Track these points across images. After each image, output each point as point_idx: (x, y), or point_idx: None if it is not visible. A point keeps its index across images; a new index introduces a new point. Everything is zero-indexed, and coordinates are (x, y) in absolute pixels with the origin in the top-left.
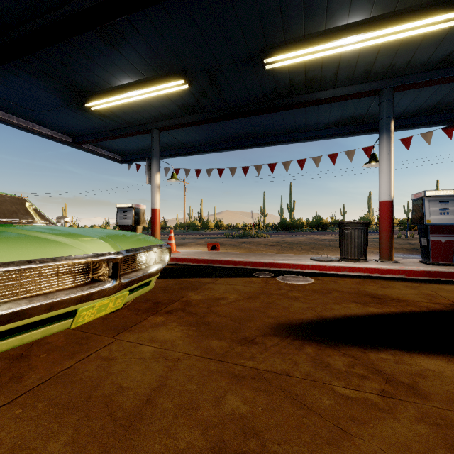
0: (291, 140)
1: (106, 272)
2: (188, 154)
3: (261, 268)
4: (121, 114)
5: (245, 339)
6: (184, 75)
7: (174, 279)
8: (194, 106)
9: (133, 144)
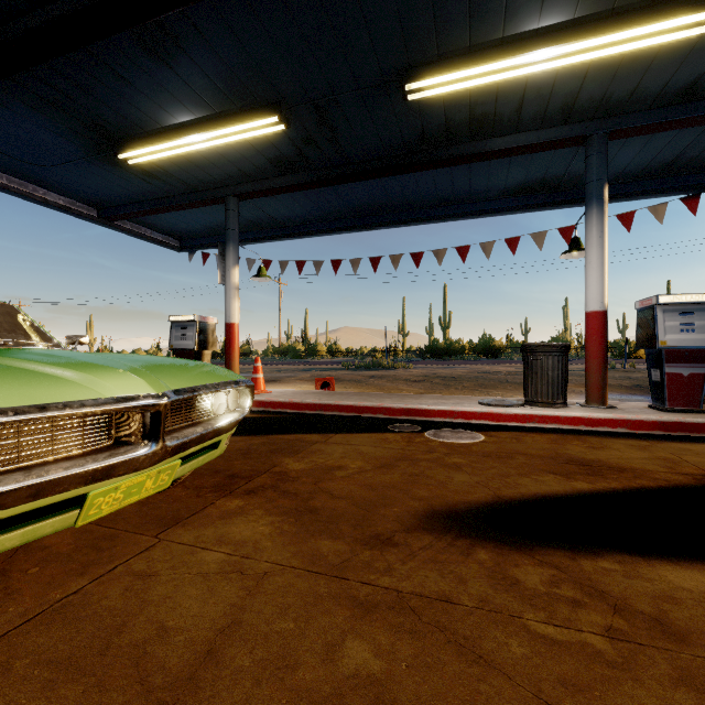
0: (446, 215)
1: (140, 428)
2: (284, 237)
3: (400, 417)
4: (177, 172)
5: (377, 537)
6: (277, 109)
7: (262, 435)
8: (293, 160)
9: (196, 221)
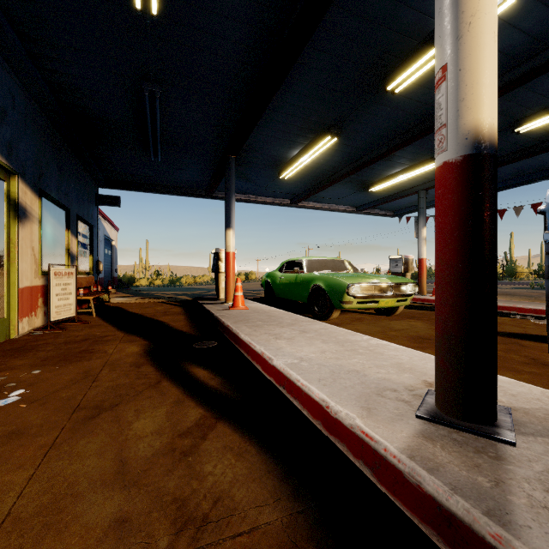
0: None
1: (388, 289)
2: None
3: (528, 314)
4: (393, 187)
5: None
6: None
7: (431, 311)
8: None
9: (403, 201)
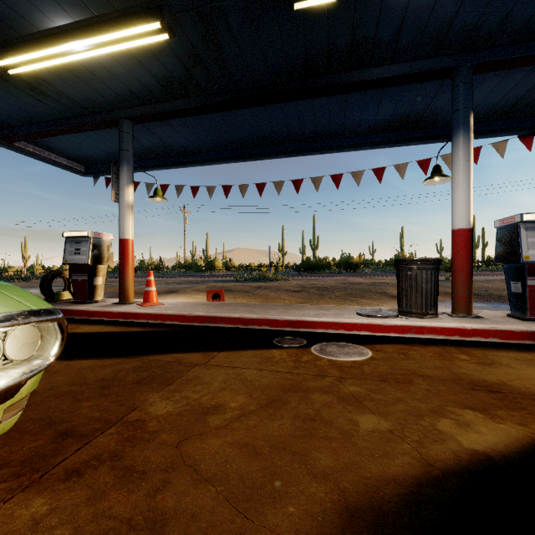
0: (323, 148)
1: None
2: (181, 164)
3: (285, 329)
4: (67, 90)
5: None
6: (159, 13)
7: (137, 356)
8: (182, 83)
9: (97, 146)
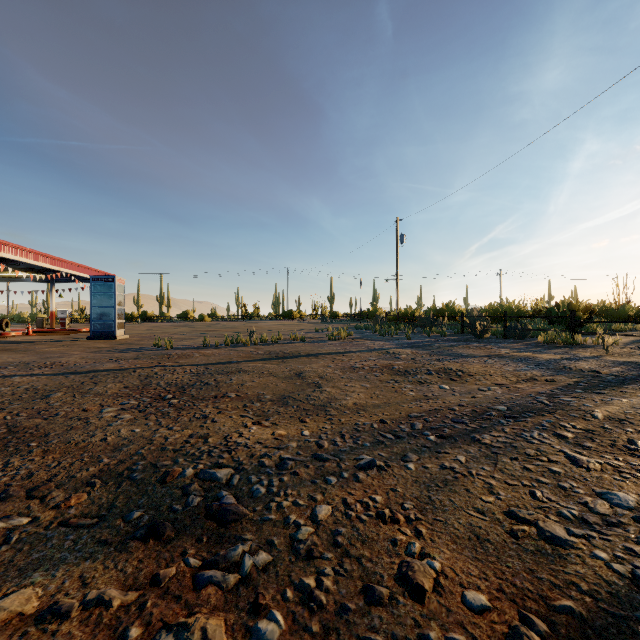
0: (39, 281)
1: None
2: None
3: None
4: None
5: None
6: None
7: None
8: None
9: None
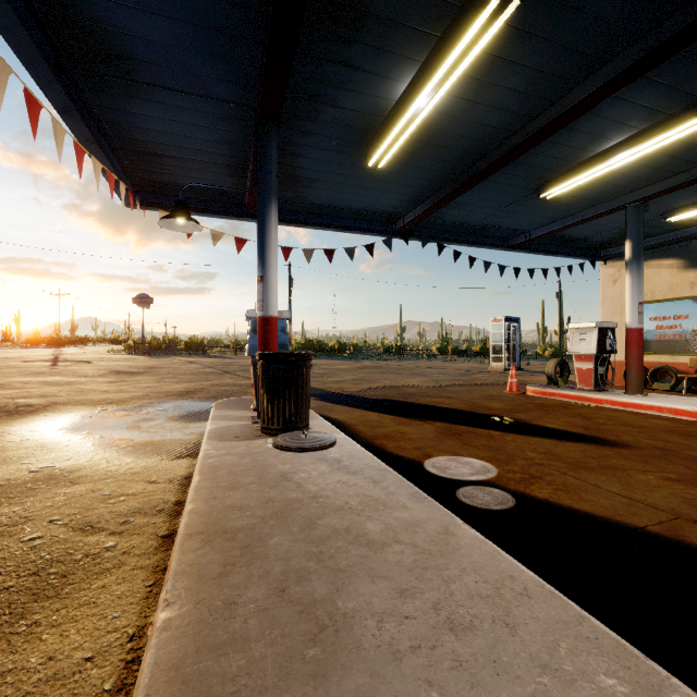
0: None
1: None
2: None
3: None
4: None
5: (663, 450)
6: None
7: None
8: None
9: None
